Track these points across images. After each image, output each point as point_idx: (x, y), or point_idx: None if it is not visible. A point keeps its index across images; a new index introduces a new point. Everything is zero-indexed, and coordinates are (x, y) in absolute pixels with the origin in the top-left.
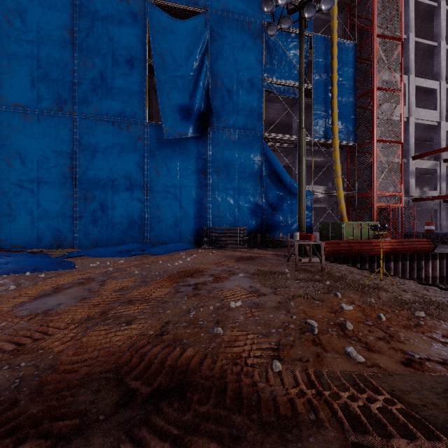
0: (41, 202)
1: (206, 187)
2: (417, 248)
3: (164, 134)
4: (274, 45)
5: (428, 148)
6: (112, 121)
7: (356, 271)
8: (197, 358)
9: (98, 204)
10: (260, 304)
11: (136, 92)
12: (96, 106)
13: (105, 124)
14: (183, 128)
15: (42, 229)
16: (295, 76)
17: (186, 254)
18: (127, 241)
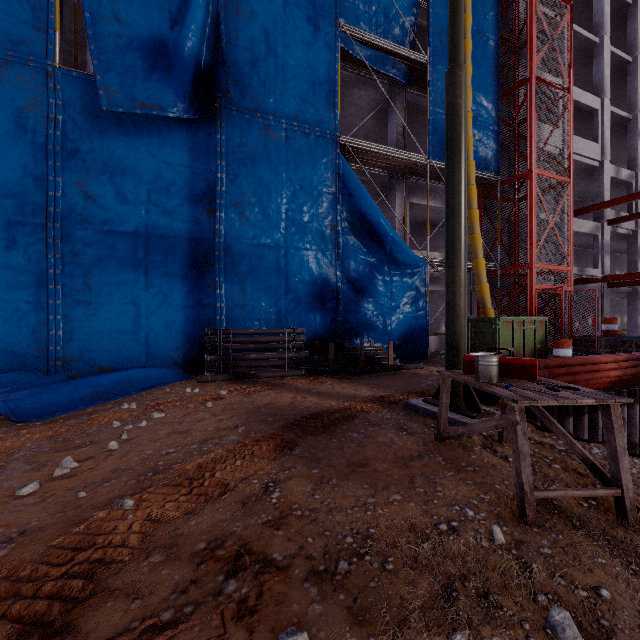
0: None
1: (214, 239)
2: None
3: (100, 99)
4: None
5: (574, 206)
6: None
7: None
8: None
9: None
10: None
11: None
12: None
13: None
14: (152, 92)
15: None
16: (397, 36)
17: (138, 408)
18: None
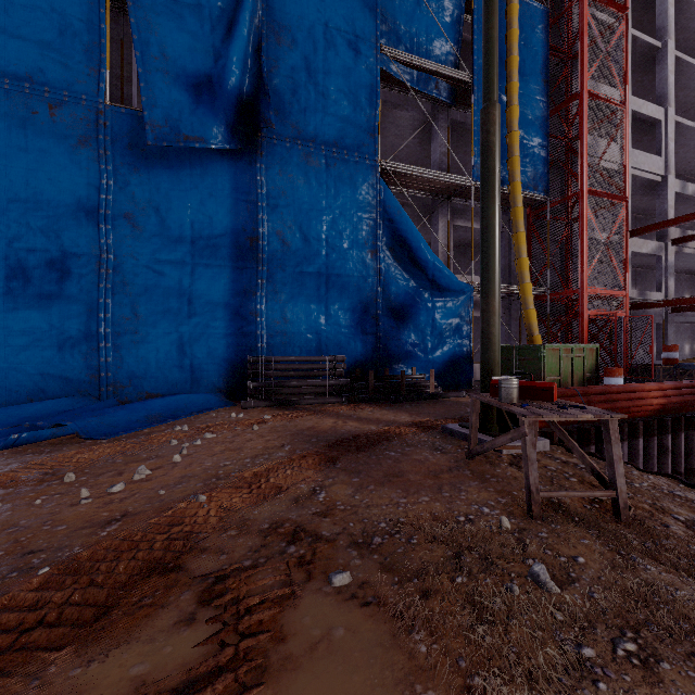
0: None
1: (256, 268)
2: None
3: (148, 134)
4: None
5: (637, 223)
6: (7, 89)
7: None
8: None
9: None
10: None
11: (76, 25)
12: None
13: None
14: (197, 125)
15: None
16: (440, 55)
17: (190, 429)
18: (50, 393)
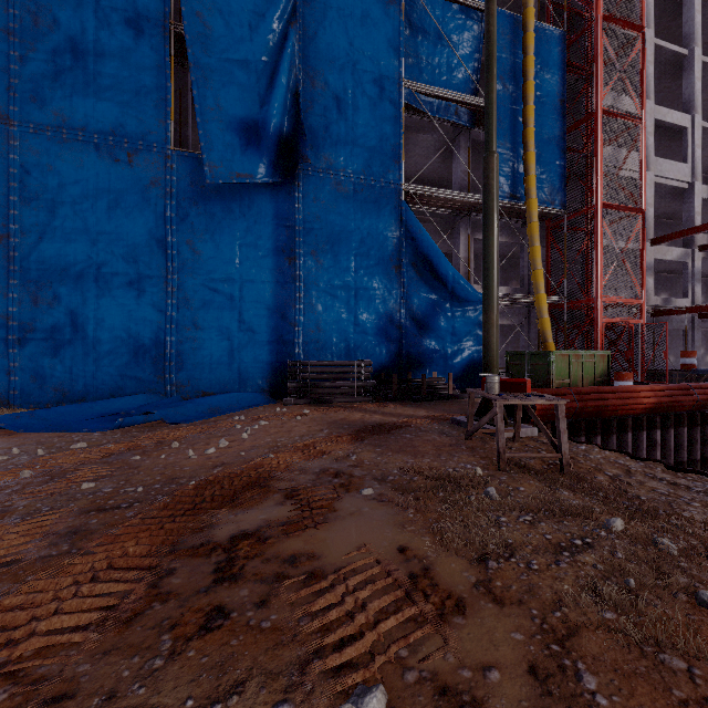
0: None
1: (294, 284)
2: (699, 401)
3: (206, 174)
4: (422, 21)
5: (667, 229)
6: (96, 142)
7: (634, 465)
8: None
9: (64, 314)
10: (465, 693)
11: (148, 86)
12: (60, 108)
13: (80, 147)
14: (245, 164)
15: None
16: (460, 83)
17: (246, 419)
18: (128, 391)
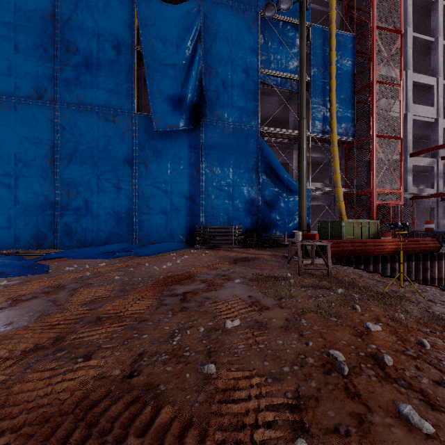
0: (18, 198)
1: (199, 184)
2: (422, 247)
3: (153, 126)
4: (271, 35)
5: (424, 145)
6: (97, 111)
7: (366, 274)
8: (176, 426)
9: (82, 201)
10: (264, 322)
11: (123, 80)
12: (79, 94)
13: (89, 114)
14: (174, 120)
15: (19, 228)
16: (292, 68)
17: (177, 255)
18: (113, 241)
